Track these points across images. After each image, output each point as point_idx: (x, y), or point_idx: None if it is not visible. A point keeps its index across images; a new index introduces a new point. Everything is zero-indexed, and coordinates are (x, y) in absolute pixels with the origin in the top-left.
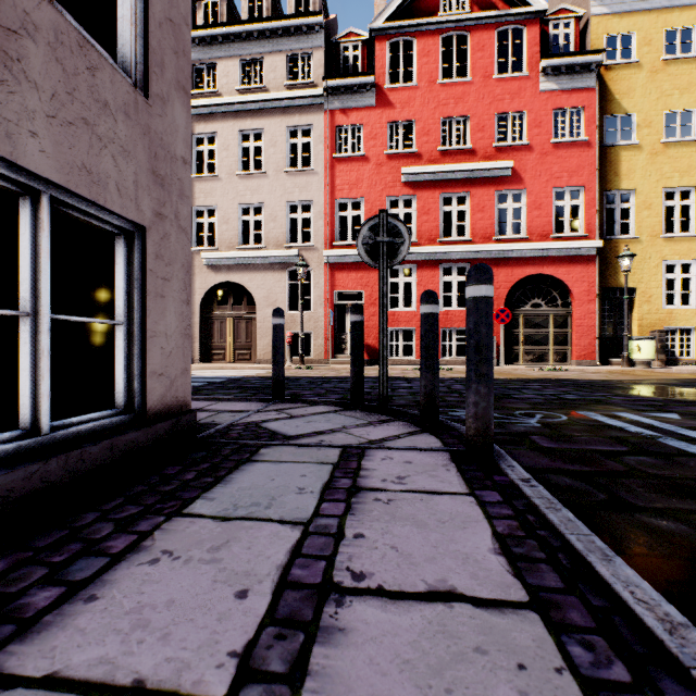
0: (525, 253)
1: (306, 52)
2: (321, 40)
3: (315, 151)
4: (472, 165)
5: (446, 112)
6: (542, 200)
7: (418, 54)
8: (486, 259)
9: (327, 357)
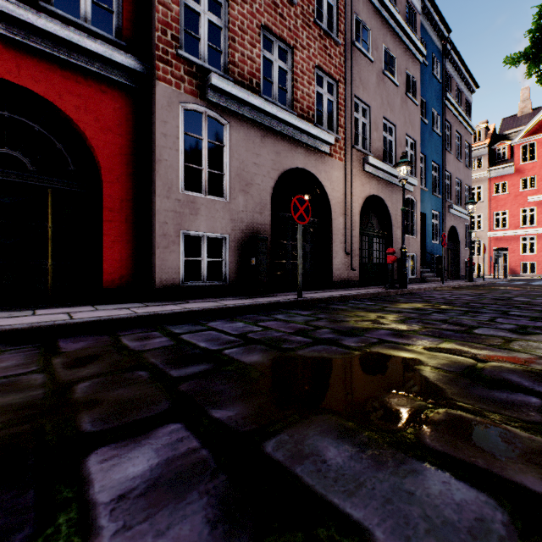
0: None
1: (478, 157)
2: (486, 152)
3: (483, 194)
4: None
5: None
6: None
7: (537, 148)
8: None
9: (489, 273)
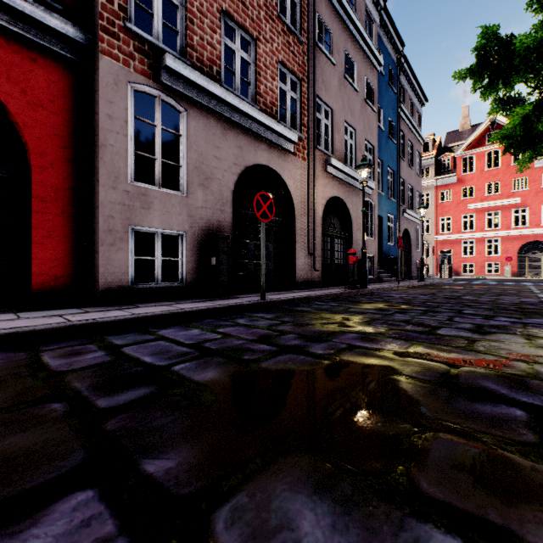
0: (527, 233)
1: (427, 167)
2: (433, 162)
3: (431, 201)
4: (500, 201)
5: (488, 181)
6: (536, 211)
7: (475, 161)
8: (507, 236)
9: (436, 273)
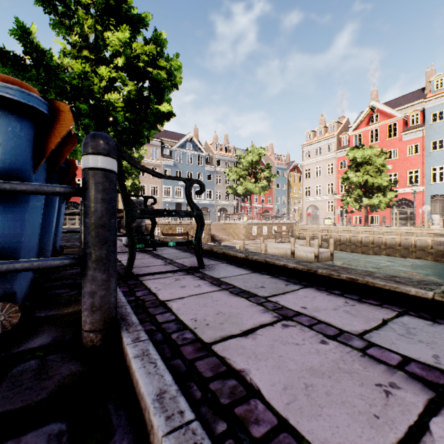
0: None
1: None
2: None
3: None
4: None
5: None
6: None
7: None
8: None
9: None
